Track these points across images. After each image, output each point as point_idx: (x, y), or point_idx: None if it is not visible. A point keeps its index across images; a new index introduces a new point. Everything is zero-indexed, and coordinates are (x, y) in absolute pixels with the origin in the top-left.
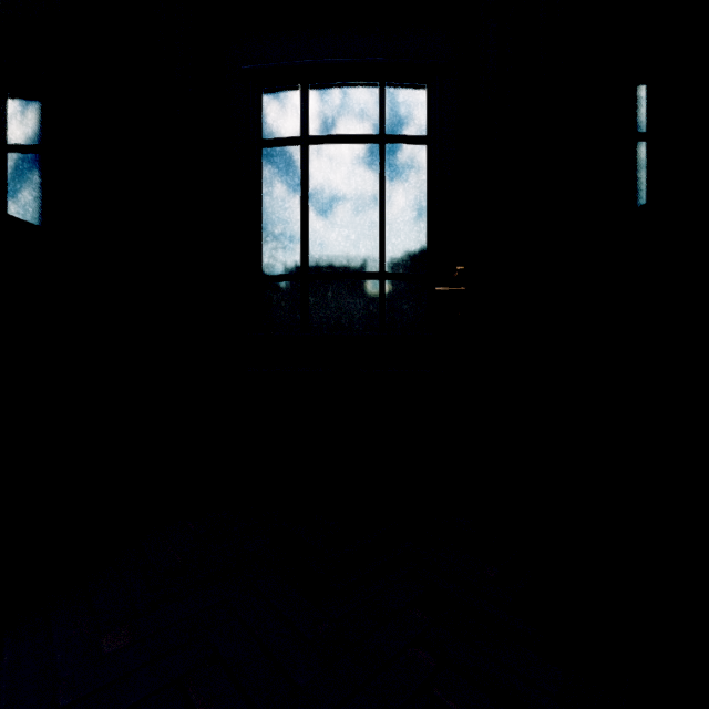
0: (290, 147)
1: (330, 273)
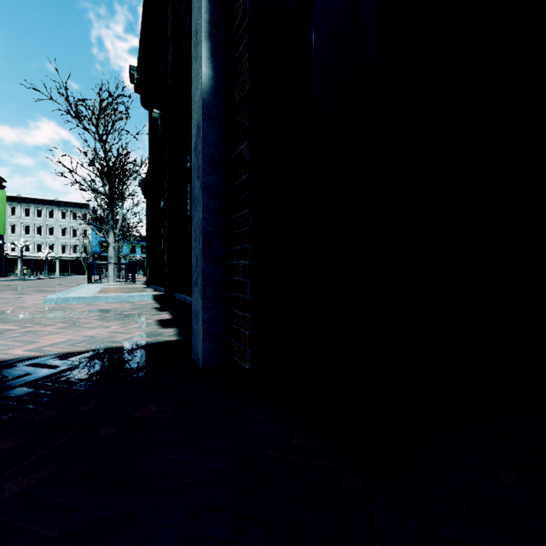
0: None
1: None
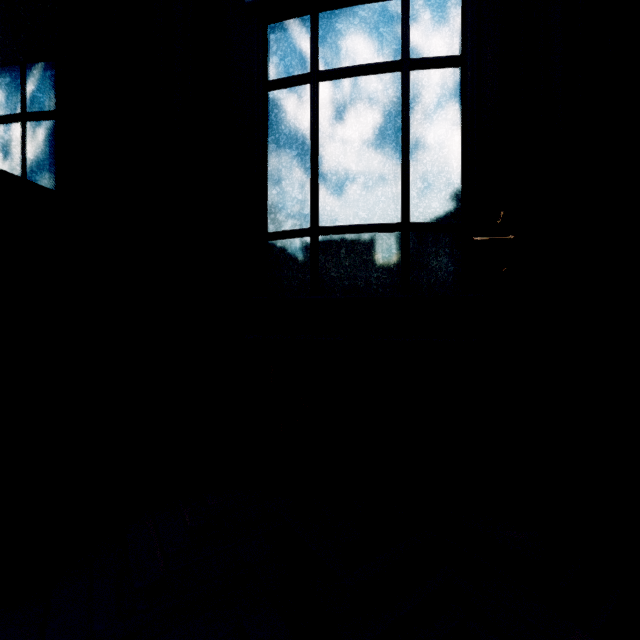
0: (299, 87)
1: (343, 226)
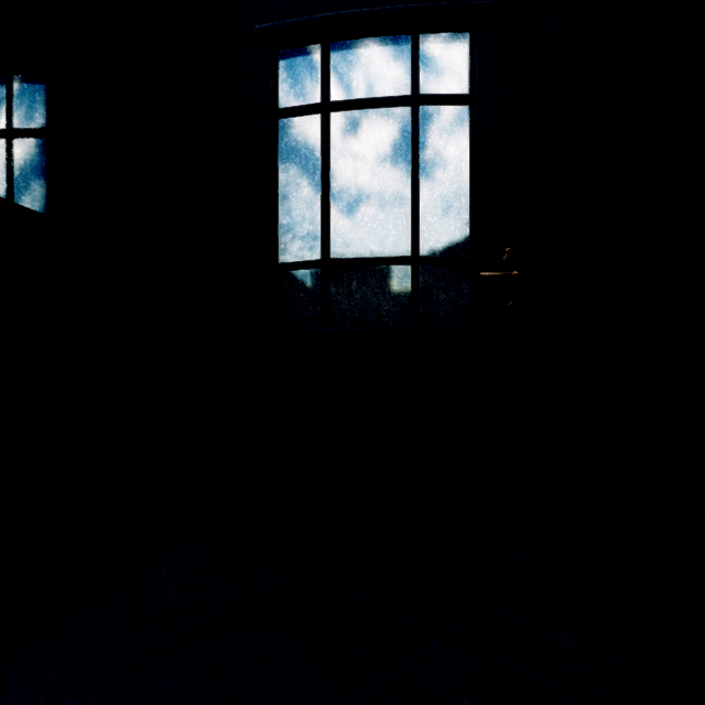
0: (309, 117)
1: (355, 258)
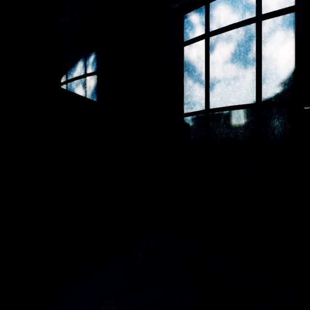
0: (199, 42)
1: (222, 107)
